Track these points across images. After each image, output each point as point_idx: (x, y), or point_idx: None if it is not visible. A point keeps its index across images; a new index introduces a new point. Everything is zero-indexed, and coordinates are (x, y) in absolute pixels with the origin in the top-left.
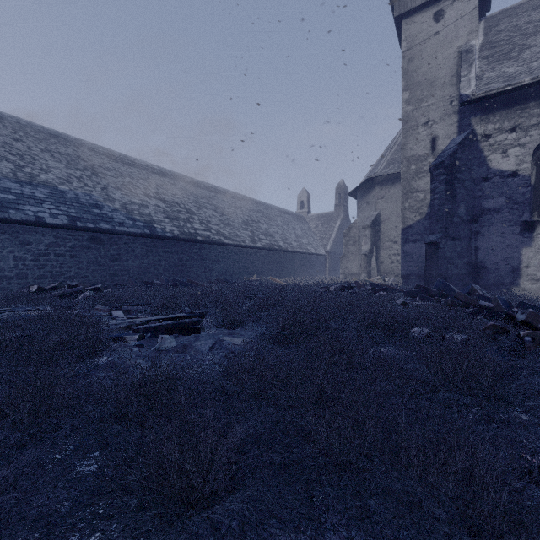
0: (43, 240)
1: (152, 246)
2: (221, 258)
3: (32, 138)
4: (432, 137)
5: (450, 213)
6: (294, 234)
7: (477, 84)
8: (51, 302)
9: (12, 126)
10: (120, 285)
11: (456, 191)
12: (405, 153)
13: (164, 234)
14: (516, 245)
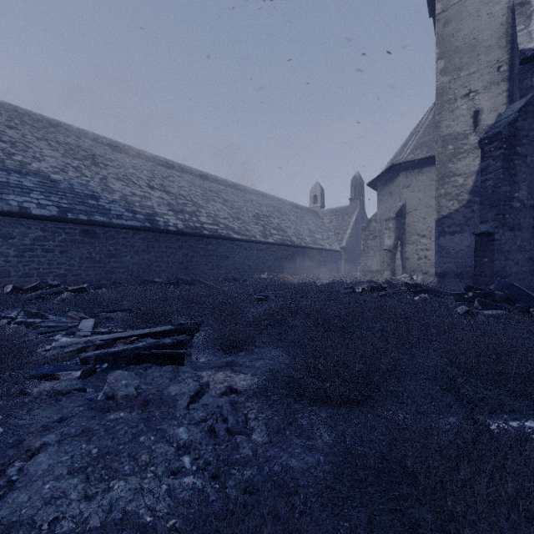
0: (28, 234)
1: (153, 241)
2: (230, 254)
3: (29, 127)
4: (474, 111)
5: (509, 197)
6: (308, 229)
7: None
8: (25, 305)
9: (8, 114)
10: (117, 284)
11: (516, 168)
12: (440, 131)
13: (167, 228)
14: None
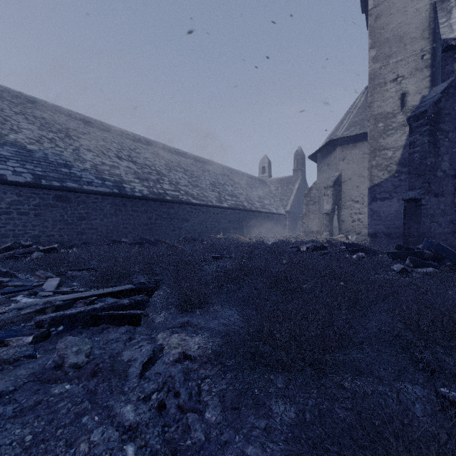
0: (4, 198)
1: (121, 205)
2: (189, 217)
3: (8, 102)
4: (401, 94)
5: (434, 167)
6: (257, 195)
7: None
8: None
9: None
10: (87, 243)
11: (440, 143)
12: (372, 110)
13: (133, 194)
14: None
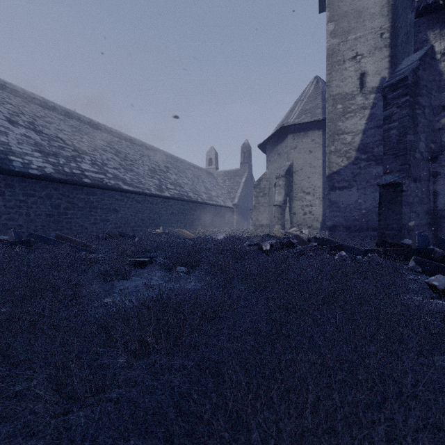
0: None
1: (2, 186)
2: (119, 207)
3: None
4: (360, 73)
5: (413, 146)
6: (204, 186)
7: None
8: None
9: None
10: None
11: (418, 118)
12: (330, 90)
13: (26, 171)
14: None
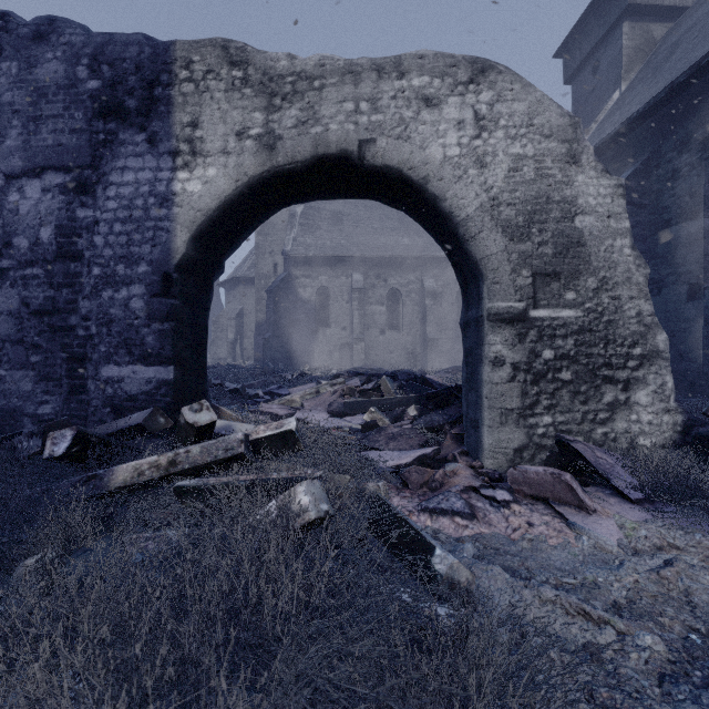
0: None
1: None
2: None
3: None
4: (275, 264)
5: (277, 321)
6: None
7: (294, 244)
8: None
9: None
10: None
11: (280, 308)
12: (258, 270)
13: None
14: (310, 341)
